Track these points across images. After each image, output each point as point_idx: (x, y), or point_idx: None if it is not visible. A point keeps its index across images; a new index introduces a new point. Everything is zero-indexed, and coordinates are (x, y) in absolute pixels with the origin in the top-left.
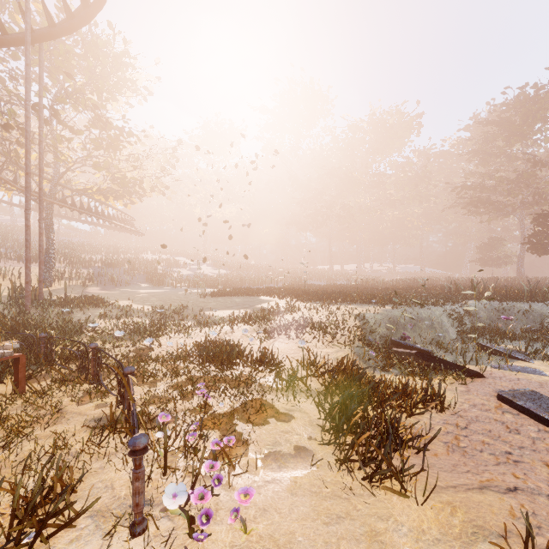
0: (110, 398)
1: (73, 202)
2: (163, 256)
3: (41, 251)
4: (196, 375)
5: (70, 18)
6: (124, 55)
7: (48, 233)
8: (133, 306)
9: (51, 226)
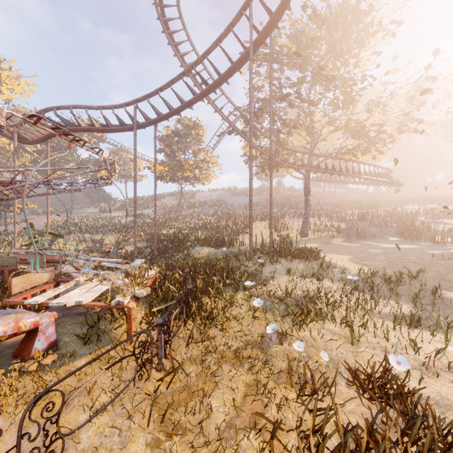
0: (103, 419)
1: (326, 166)
2: (433, 206)
3: (270, 209)
4: None
5: None
6: (360, 1)
7: (306, 195)
8: (342, 264)
9: (308, 189)
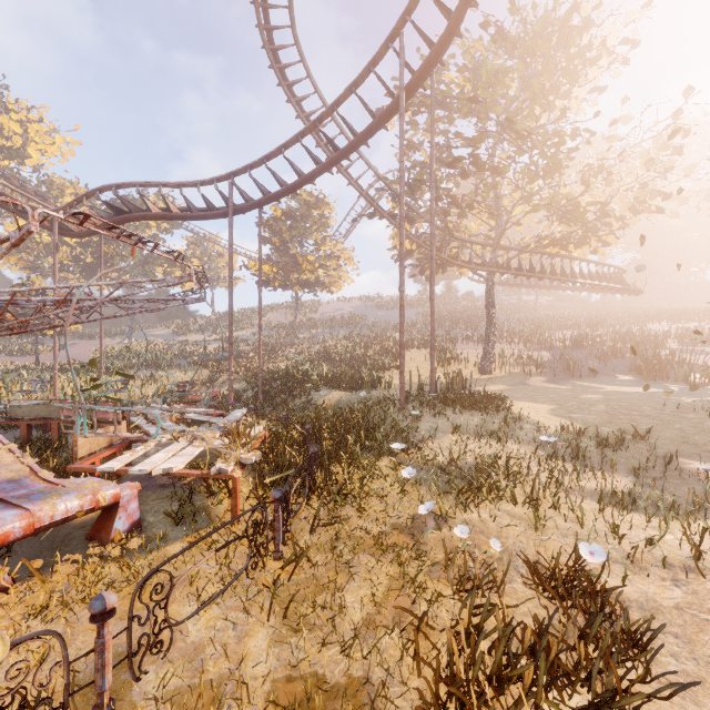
0: (213, 613)
1: (519, 265)
2: (693, 325)
3: (431, 334)
4: (374, 680)
5: (449, 19)
6: (570, 14)
7: (488, 310)
8: (538, 417)
9: (491, 300)
